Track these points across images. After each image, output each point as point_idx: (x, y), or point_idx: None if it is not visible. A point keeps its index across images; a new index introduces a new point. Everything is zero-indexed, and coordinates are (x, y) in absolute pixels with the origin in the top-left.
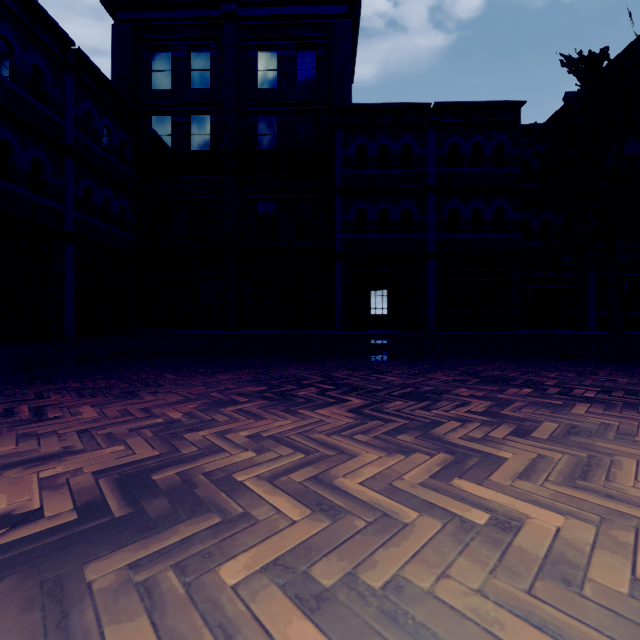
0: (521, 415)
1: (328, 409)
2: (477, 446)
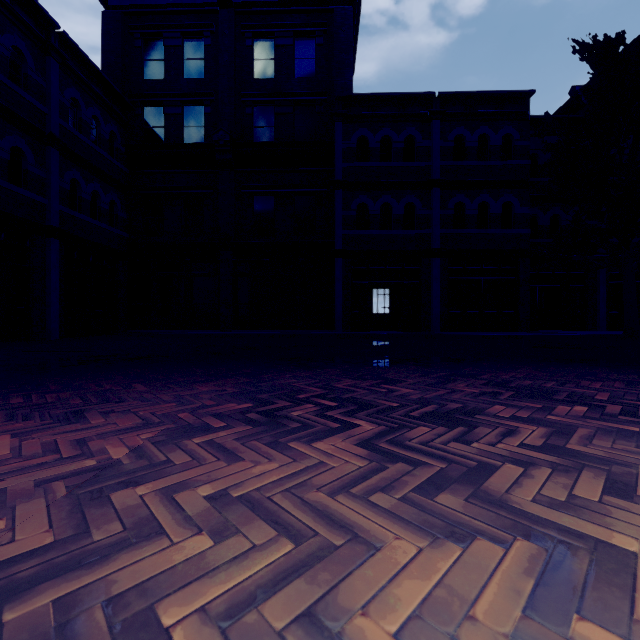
0: (598, 452)
1: (330, 441)
2: (569, 520)
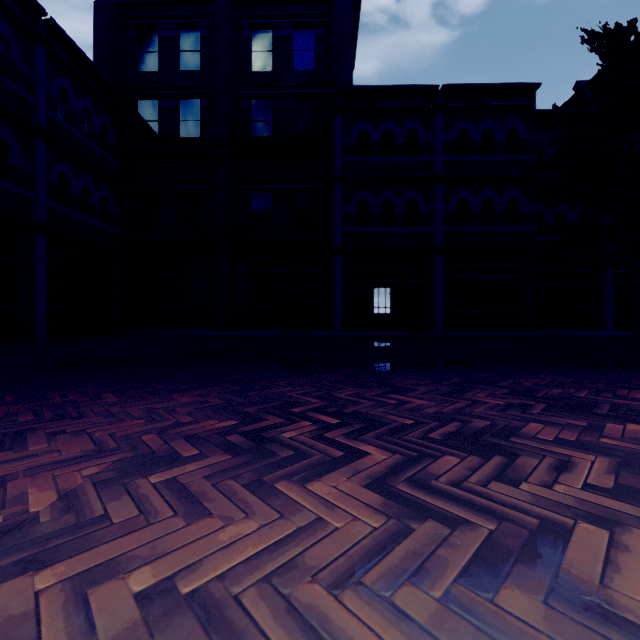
0: None
1: (331, 479)
2: None
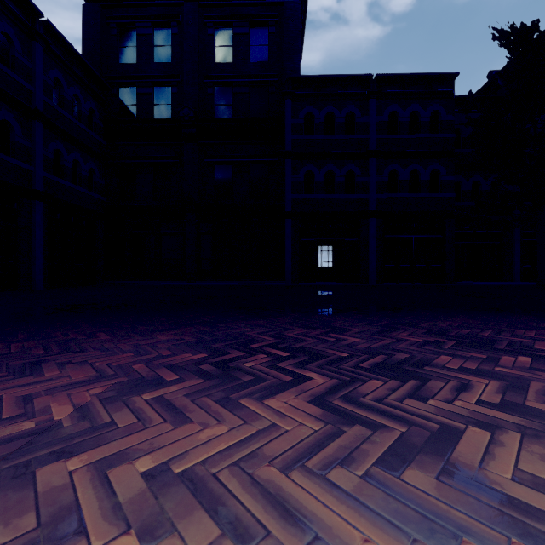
0: None
1: (282, 397)
2: None
